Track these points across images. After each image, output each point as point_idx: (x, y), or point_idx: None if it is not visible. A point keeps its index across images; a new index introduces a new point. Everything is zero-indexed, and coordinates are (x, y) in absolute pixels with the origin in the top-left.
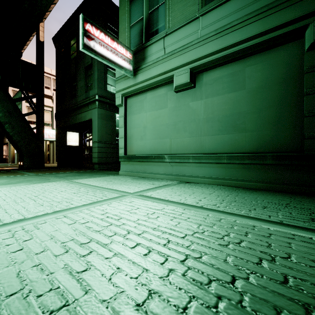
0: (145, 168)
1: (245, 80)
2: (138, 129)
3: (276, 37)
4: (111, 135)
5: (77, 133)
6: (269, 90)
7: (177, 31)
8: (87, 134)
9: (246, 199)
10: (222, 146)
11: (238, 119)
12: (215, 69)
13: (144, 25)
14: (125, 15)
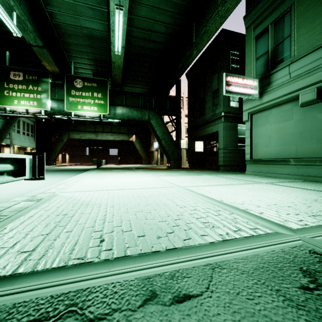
0: (270, 169)
1: None
2: (262, 138)
3: None
4: (234, 142)
5: (202, 141)
6: None
7: (303, 58)
8: (210, 142)
9: None
10: None
11: None
12: None
13: (269, 57)
14: (251, 51)
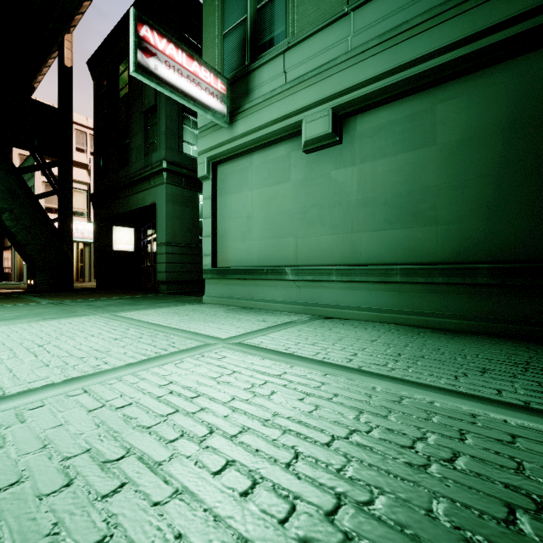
0: (251, 291)
1: (436, 129)
2: (237, 221)
3: (497, 44)
4: (191, 232)
5: (131, 228)
6: (482, 146)
7: (308, 40)
8: (148, 230)
9: (443, 351)
10: (391, 252)
11: (422, 200)
12: (378, 108)
13: (248, 32)
14: (214, 15)
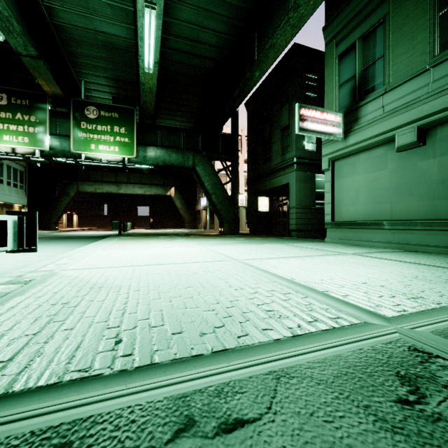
0: (358, 235)
1: None
2: (348, 194)
3: None
4: (310, 199)
5: (267, 197)
6: None
7: (399, 87)
8: (279, 198)
9: None
10: None
11: None
12: None
13: (356, 84)
14: (333, 75)
